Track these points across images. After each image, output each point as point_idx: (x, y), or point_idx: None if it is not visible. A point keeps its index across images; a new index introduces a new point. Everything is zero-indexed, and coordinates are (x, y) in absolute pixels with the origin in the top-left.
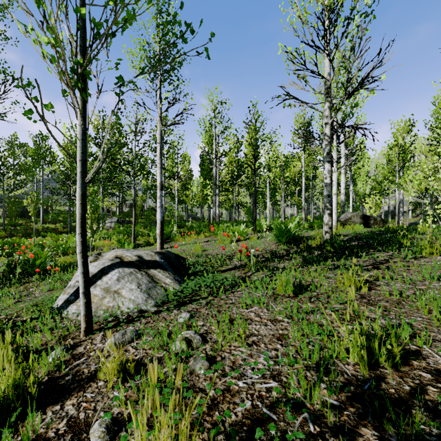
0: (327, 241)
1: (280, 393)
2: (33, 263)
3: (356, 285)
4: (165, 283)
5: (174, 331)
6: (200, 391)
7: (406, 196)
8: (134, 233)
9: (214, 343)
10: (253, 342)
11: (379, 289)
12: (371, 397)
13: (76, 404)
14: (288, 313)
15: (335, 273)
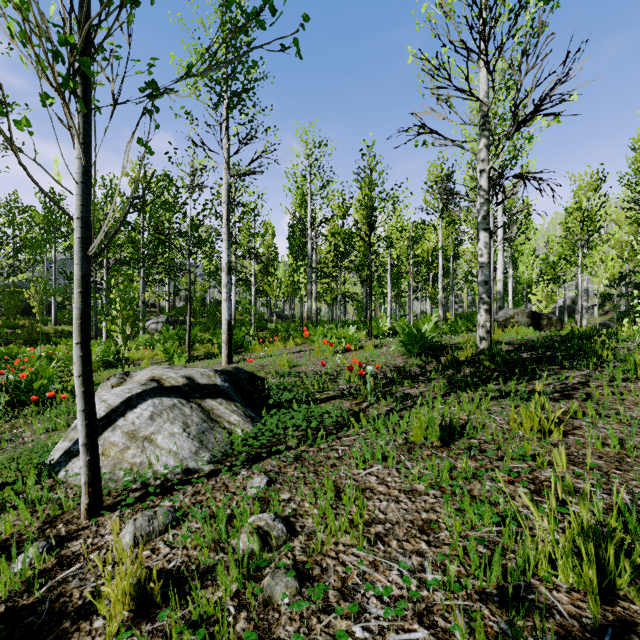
0: (484, 352)
1: None
2: (29, 386)
3: (543, 428)
4: (230, 422)
5: (238, 516)
6: None
7: (596, 283)
8: (188, 339)
9: (308, 537)
10: (377, 537)
11: (581, 433)
12: None
13: None
14: (434, 477)
15: (503, 404)
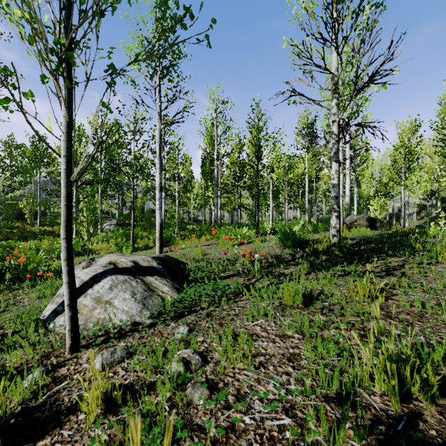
0: (335, 245)
1: (295, 435)
2: (24, 268)
3: (372, 295)
4: (163, 291)
5: (170, 350)
6: (198, 430)
7: (413, 197)
8: (132, 236)
9: (216, 364)
10: (260, 364)
11: (397, 298)
12: (408, 442)
13: None
14: (298, 327)
15: (346, 280)
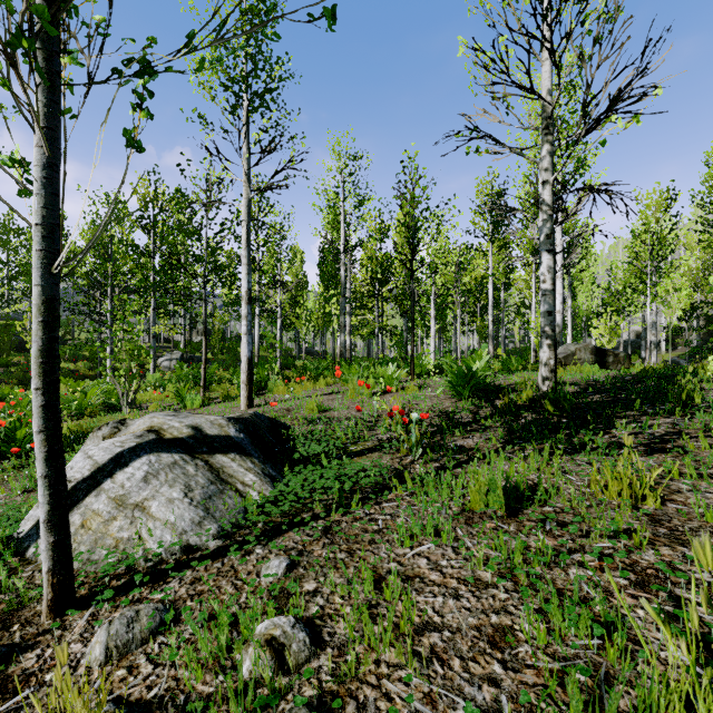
0: (549, 395)
1: None
2: (11, 435)
3: (634, 493)
4: (244, 483)
5: (246, 621)
6: None
7: (668, 315)
8: (204, 378)
9: (340, 651)
10: (432, 653)
11: (681, 500)
12: None
13: None
14: (502, 561)
15: (578, 460)
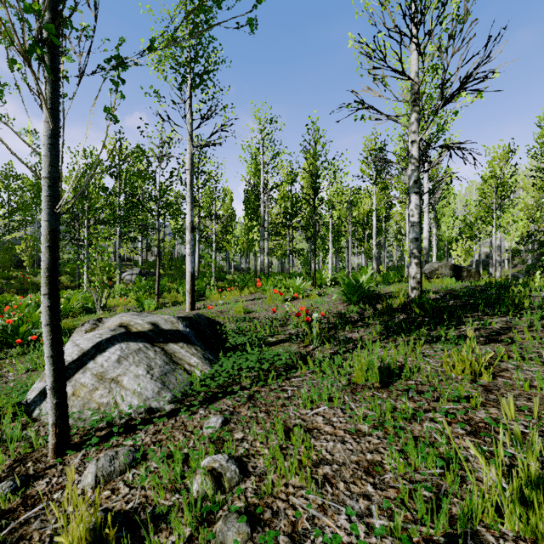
0: (415, 301)
1: None
2: (15, 330)
3: (474, 370)
4: (190, 364)
5: (194, 457)
6: None
7: (508, 240)
8: (157, 288)
9: (260, 478)
10: (325, 478)
11: (508, 375)
12: None
13: None
14: (376, 418)
15: (435, 348)
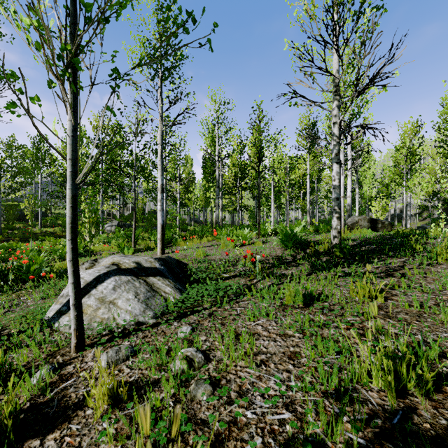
0: (336, 246)
1: (295, 428)
2: (27, 269)
3: (371, 295)
4: (165, 292)
5: (173, 349)
6: (202, 424)
7: (415, 199)
8: (134, 237)
9: (218, 362)
10: (261, 362)
11: (396, 299)
12: (403, 435)
13: (58, 439)
14: (299, 326)
15: (347, 281)
